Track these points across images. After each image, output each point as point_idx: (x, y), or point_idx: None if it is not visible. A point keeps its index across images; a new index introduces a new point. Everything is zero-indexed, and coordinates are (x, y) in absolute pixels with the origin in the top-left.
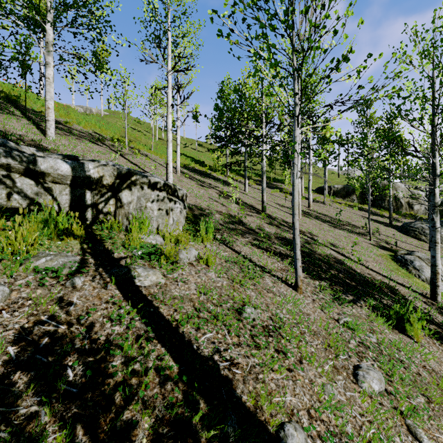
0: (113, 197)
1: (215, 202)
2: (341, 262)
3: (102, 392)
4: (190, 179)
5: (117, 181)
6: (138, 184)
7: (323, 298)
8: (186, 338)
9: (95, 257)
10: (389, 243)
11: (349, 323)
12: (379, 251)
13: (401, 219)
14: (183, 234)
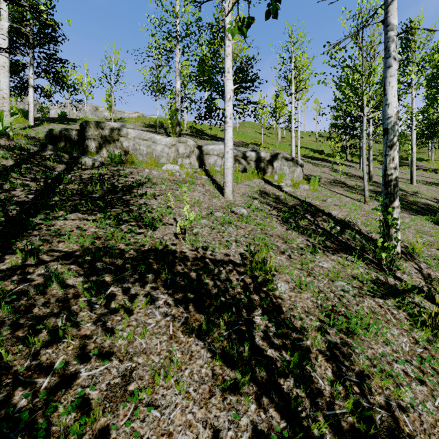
0: (270, 165)
1: (326, 174)
2: (431, 206)
3: (280, 199)
4: (308, 163)
5: (272, 158)
6: (280, 158)
7: None
8: (301, 199)
9: (268, 183)
10: None
11: None
12: None
13: None
14: (301, 180)
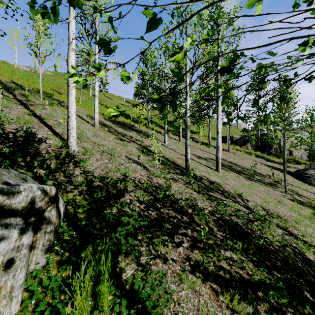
0: None
1: (133, 163)
2: (303, 256)
3: None
4: (110, 132)
5: None
6: None
7: None
8: None
9: None
10: (300, 195)
11: None
12: (303, 210)
13: (288, 163)
14: None
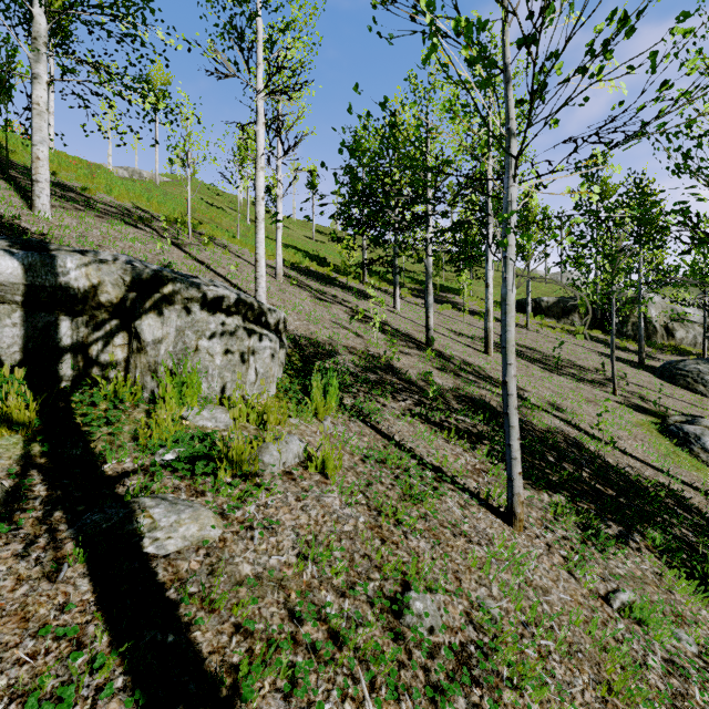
0: (124, 330)
1: (343, 330)
2: (577, 444)
3: None
4: (300, 288)
5: (131, 296)
6: (179, 301)
7: (565, 538)
8: None
9: (52, 480)
10: (646, 400)
11: (636, 608)
12: (634, 416)
13: (657, 354)
14: (276, 405)
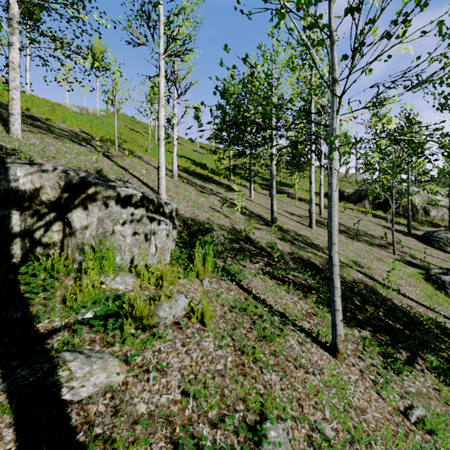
0: (59, 220)
1: (217, 213)
2: (373, 290)
3: None
4: (189, 184)
5: (64, 195)
6: (100, 199)
7: (372, 364)
8: None
9: None
10: (414, 258)
11: (427, 422)
12: (408, 269)
13: (419, 226)
14: (169, 271)
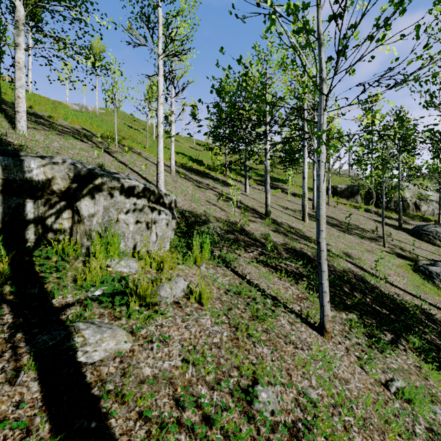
0: (69, 208)
1: (213, 206)
2: (362, 279)
3: None
4: (186, 179)
5: (73, 186)
6: (106, 189)
7: (357, 343)
8: None
9: (17, 311)
10: (404, 250)
11: (406, 392)
12: (397, 260)
13: (409, 220)
14: (169, 257)
